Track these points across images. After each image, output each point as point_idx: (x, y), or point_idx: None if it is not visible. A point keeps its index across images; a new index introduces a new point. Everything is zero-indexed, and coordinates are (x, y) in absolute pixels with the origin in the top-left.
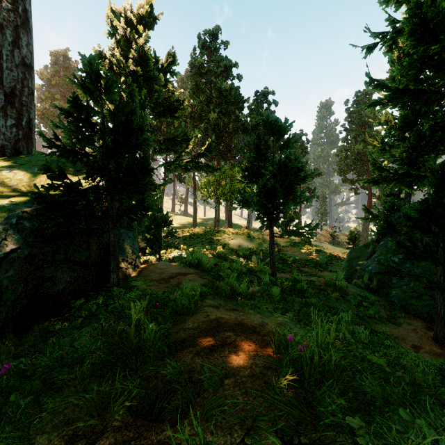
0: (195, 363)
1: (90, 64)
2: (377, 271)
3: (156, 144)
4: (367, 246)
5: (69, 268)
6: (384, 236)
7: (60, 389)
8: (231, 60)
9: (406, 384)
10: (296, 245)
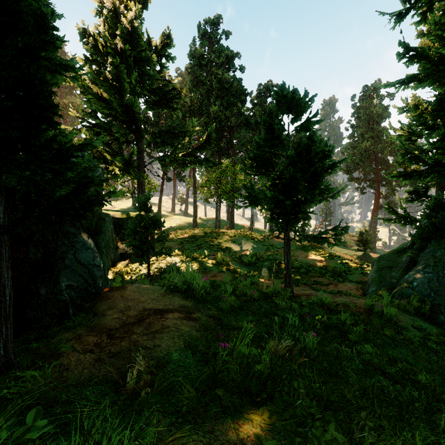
0: None
1: None
2: (426, 289)
3: (151, 137)
4: (398, 253)
5: None
6: (428, 241)
7: None
8: (233, 51)
9: None
10: (306, 248)
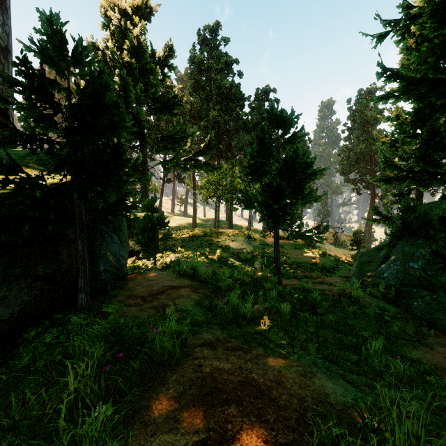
0: None
1: (49, 20)
2: (393, 278)
3: (154, 142)
4: (378, 249)
5: (29, 284)
6: (399, 239)
7: None
8: (231, 57)
9: None
10: (300, 247)
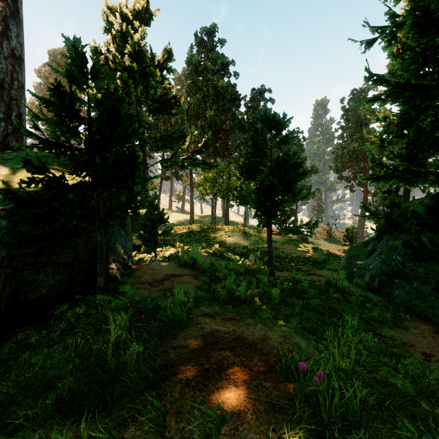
0: (184, 399)
1: (74, 47)
2: (378, 270)
3: (153, 141)
4: (366, 244)
5: (53, 270)
6: (384, 233)
7: (13, 435)
8: (227, 58)
9: None
10: (293, 242)
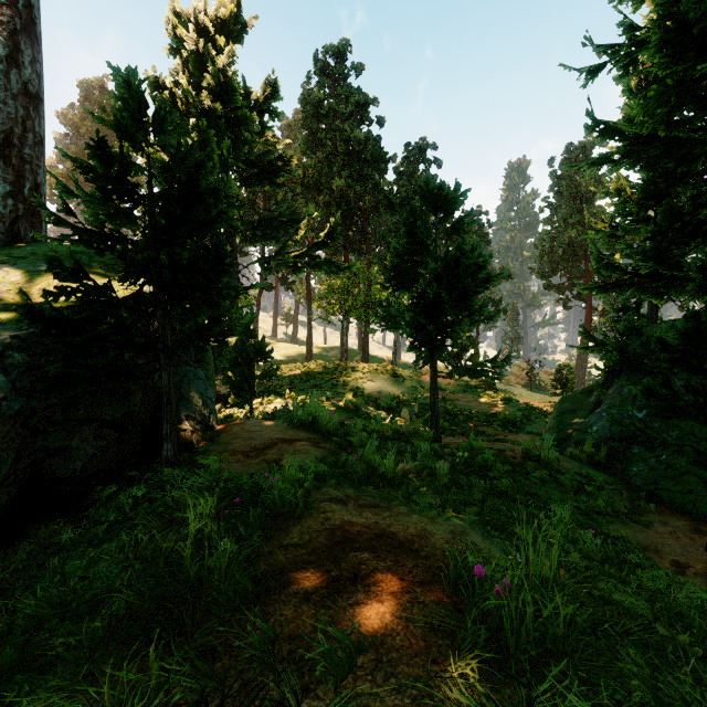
0: (301, 620)
1: (127, 84)
2: (606, 434)
3: (247, 229)
4: (588, 392)
5: (94, 431)
6: (616, 376)
7: (46, 671)
8: (367, 94)
9: (699, 661)
10: (472, 390)
